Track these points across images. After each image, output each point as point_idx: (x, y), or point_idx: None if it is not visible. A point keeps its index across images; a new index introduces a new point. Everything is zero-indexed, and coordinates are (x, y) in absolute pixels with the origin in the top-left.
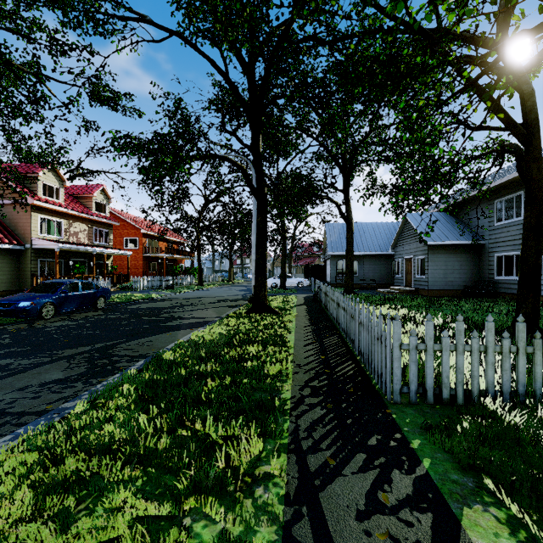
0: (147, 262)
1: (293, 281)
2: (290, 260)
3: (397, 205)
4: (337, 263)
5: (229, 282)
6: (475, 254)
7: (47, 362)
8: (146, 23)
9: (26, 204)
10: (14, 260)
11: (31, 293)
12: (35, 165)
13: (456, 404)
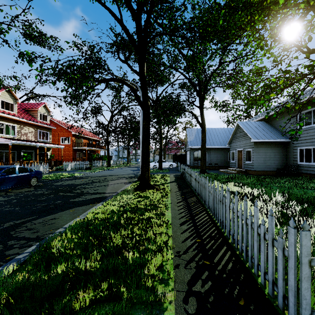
0: (75, 152)
1: (166, 164)
2: (164, 151)
3: (246, 112)
4: (194, 153)
5: (127, 164)
6: (284, 147)
7: None
8: None
9: None
10: None
11: None
12: None
13: None
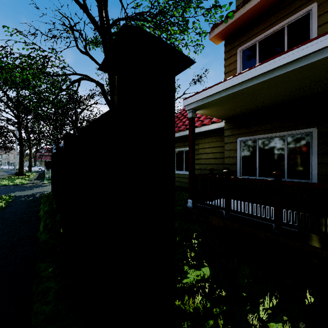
0: None
1: (36, 168)
2: (35, 158)
3: None
4: None
5: None
6: None
7: None
8: None
9: None
10: None
11: None
12: None
13: None
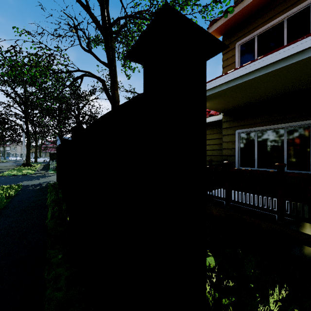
0: None
1: (41, 159)
2: (40, 150)
3: None
4: None
5: None
6: None
7: None
8: None
9: None
10: None
11: None
12: None
13: None
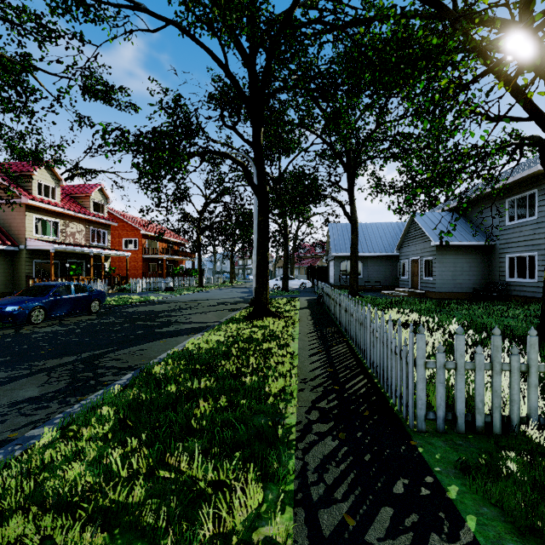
0: (146, 263)
1: (295, 282)
2: (292, 261)
3: (408, 203)
4: (340, 264)
5: (230, 283)
6: (485, 255)
7: (24, 376)
8: (141, 11)
9: (13, 203)
10: (8, 262)
11: (20, 296)
12: (30, 163)
13: (493, 434)
